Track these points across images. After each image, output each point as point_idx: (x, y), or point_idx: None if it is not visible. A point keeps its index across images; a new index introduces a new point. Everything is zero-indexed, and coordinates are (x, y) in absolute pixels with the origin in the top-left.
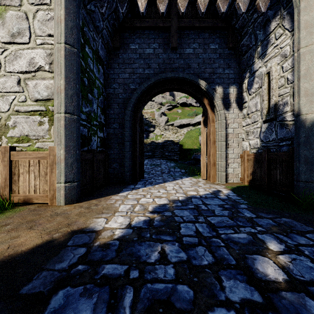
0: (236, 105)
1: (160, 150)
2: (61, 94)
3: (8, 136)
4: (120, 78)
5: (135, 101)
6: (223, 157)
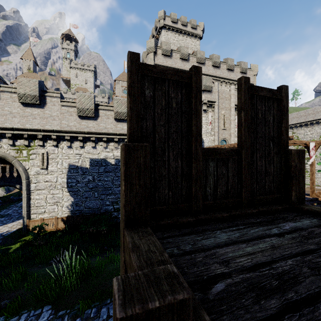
0: None
1: None
2: None
3: None
4: None
5: None
6: None
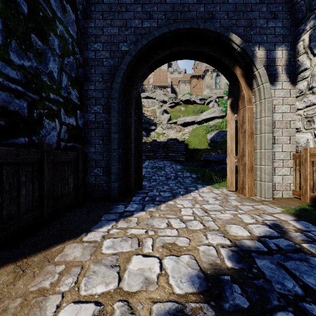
0: (286, 77)
1: (163, 150)
2: None
3: None
4: (105, 34)
5: (127, 68)
6: (269, 158)
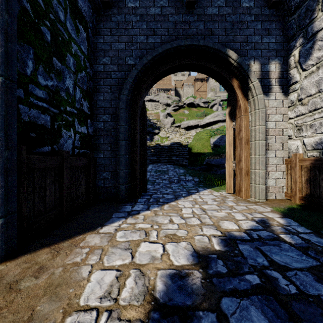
0: (279, 88)
1: (166, 154)
2: None
3: None
4: (113, 49)
5: (133, 81)
6: (263, 163)
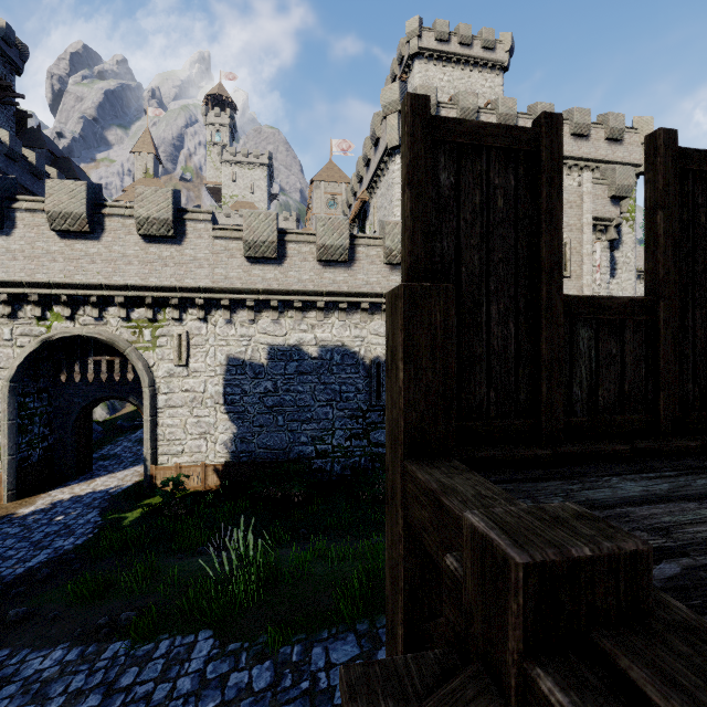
0: None
1: None
2: (6, 447)
3: None
4: (66, 394)
5: (77, 414)
6: None
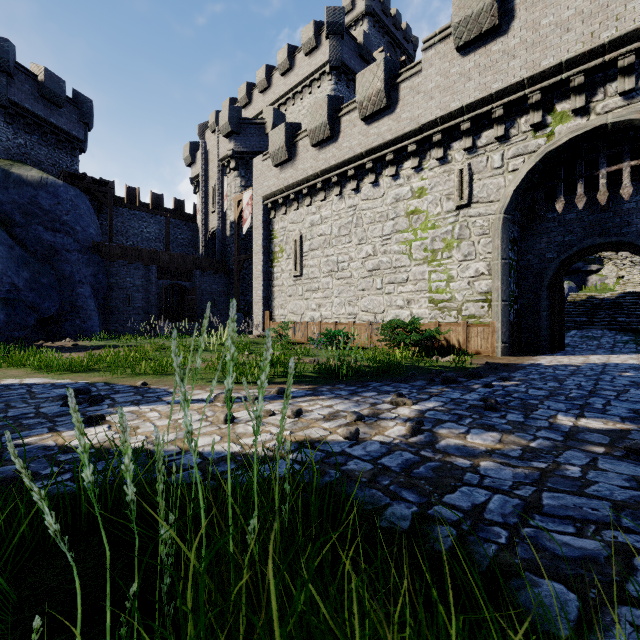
0: None
1: (607, 312)
2: (498, 291)
3: (462, 315)
4: (534, 249)
5: (552, 272)
6: None
